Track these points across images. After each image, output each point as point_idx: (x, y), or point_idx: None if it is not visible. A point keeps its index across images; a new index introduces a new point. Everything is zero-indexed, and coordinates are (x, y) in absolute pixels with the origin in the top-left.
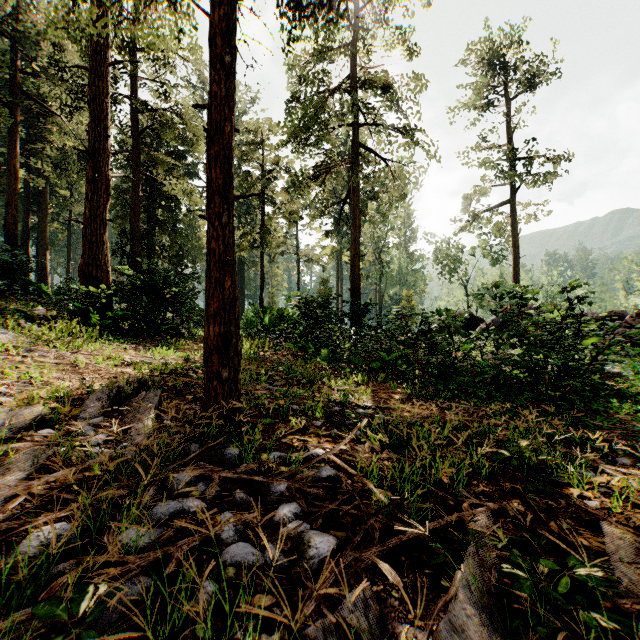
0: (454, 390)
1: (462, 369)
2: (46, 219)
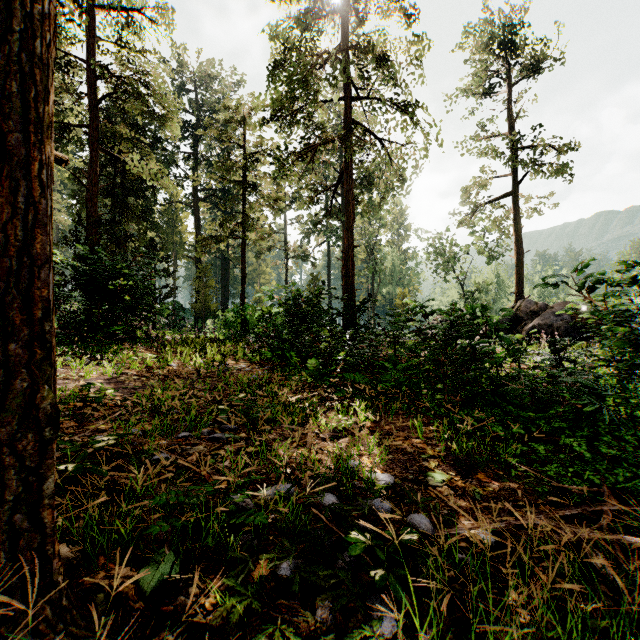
0: (516, 433)
1: (516, 394)
2: None
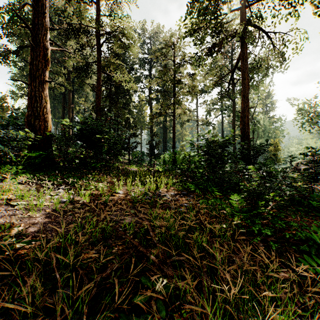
0: None
1: None
2: (70, 110)
